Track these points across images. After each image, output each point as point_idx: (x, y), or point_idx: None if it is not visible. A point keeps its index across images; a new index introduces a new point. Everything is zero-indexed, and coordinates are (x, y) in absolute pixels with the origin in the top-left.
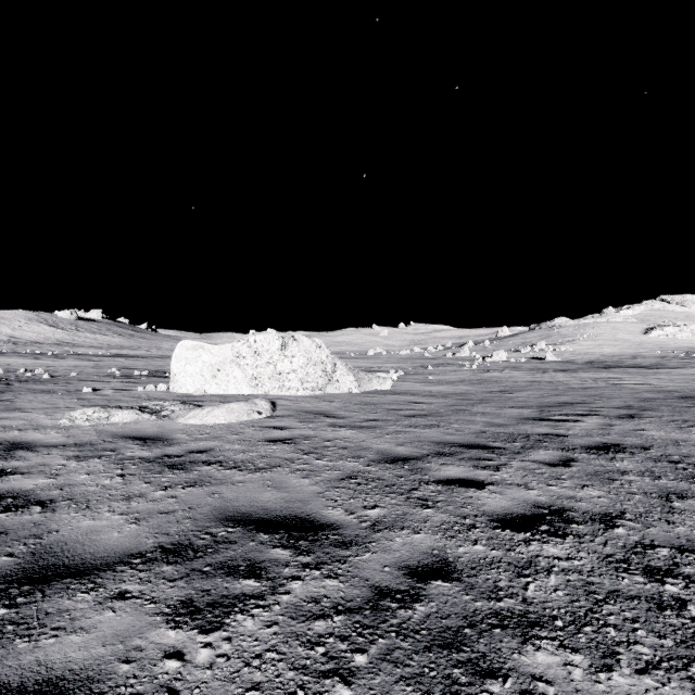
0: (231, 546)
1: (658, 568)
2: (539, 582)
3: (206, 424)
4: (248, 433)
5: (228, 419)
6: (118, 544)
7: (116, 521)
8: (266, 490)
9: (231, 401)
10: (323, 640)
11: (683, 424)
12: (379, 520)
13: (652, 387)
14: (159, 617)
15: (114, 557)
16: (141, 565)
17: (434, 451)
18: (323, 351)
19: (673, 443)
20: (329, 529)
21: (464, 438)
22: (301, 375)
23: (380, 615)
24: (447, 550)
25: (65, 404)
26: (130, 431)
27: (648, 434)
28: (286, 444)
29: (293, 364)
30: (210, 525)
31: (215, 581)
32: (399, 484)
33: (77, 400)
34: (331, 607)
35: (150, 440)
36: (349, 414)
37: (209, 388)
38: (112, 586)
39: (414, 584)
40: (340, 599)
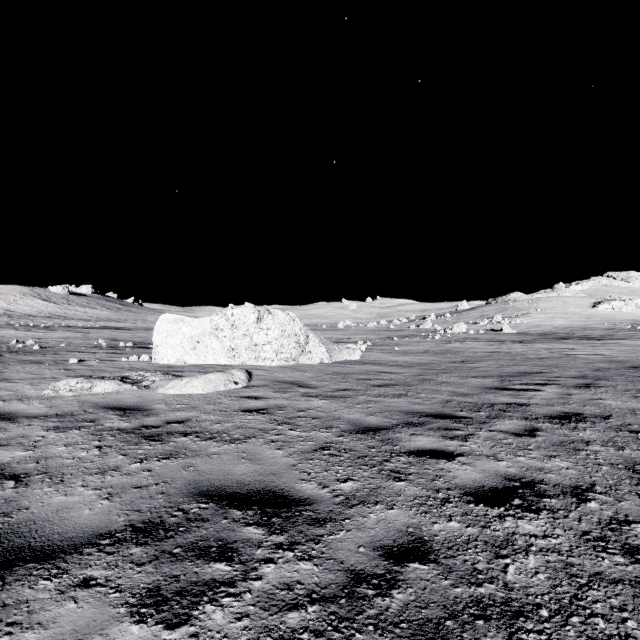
0: (203, 524)
1: (637, 547)
2: (518, 564)
3: (185, 394)
4: (224, 403)
5: (206, 389)
6: (88, 523)
7: (89, 497)
8: (240, 462)
9: (210, 371)
10: (296, 635)
11: (637, 393)
12: (352, 494)
13: (603, 357)
14: (123, 609)
15: (82, 538)
16: (110, 546)
17: (404, 421)
18: (296, 324)
19: (631, 412)
20: (303, 504)
21: (431, 407)
22: (276, 346)
23: (357, 604)
24: (422, 527)
25: (51, 374)
26: (111, 401)
27: (606, 404)
28: (260, 414)
29: (268, 336)
30: (183, 500)
31: (185, 565)
32: (370, 456)
33: (63, 370)
34: (305, 595)
35: (129, 410)
36: (321, 384)
37: (188, 358)
38: (77, 572)
39: (390, 567)
40: (314, 586)
